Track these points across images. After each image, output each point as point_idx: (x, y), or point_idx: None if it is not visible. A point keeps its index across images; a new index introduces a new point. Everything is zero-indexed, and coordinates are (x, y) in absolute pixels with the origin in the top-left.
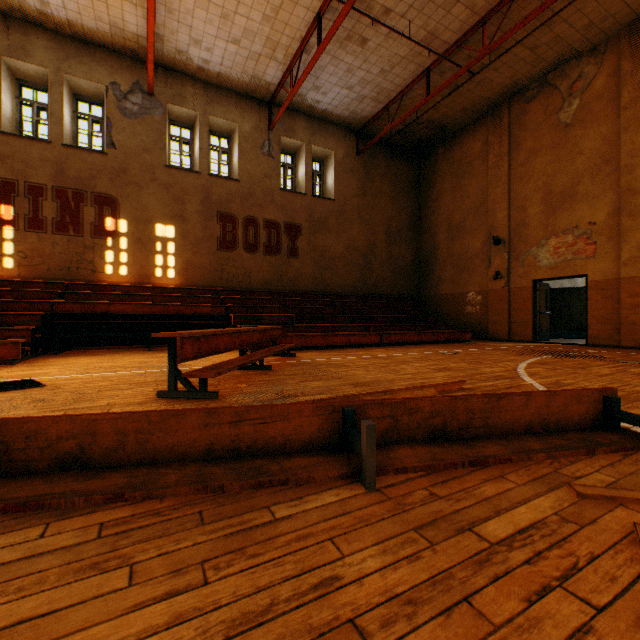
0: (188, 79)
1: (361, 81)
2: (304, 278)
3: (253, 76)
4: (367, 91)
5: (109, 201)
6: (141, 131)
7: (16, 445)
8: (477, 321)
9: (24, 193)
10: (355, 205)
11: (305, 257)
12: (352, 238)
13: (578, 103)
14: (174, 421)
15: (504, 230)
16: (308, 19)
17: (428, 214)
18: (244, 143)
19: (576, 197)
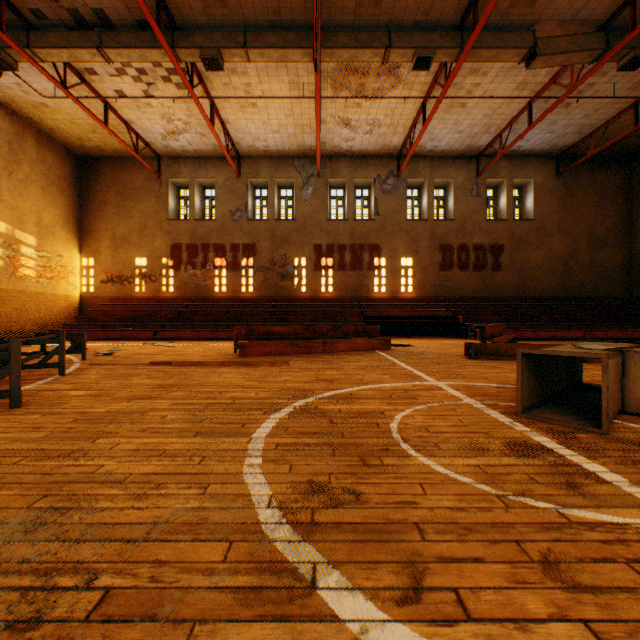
0: (420, 158)
1: (563, 126)
2: (505, 286)
3: (467, 145)
4: (569, 130)
5: (375, 248)
6: (392, 201)
7: (480, 349)
8: None
9: (336, 250)
10: (554, 220)
11: (506, 270)
12: (551, 249)
13: None
14: (520, 346)
15: None
16: (519, 107)
17: None
18: (457, 191)
19: None
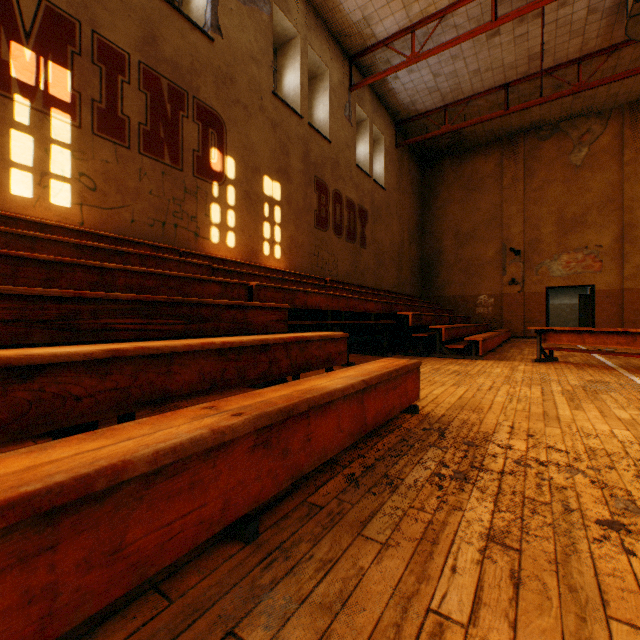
0: None
1: (452, 72)
2: (369, 272)
3: (366, 18)
4: (446, 85)
5: (214, 121)
6: (249, 26)
7: None
8: (489, 321)
9: (90, 53)
10: (394, 199)
11: (369, 248)
12: (393, 233)
13: (587, 151)
14: None
15: (520, 243)
16: None
17: (432, 220)
18: (333, 96)
19: (585, 224)
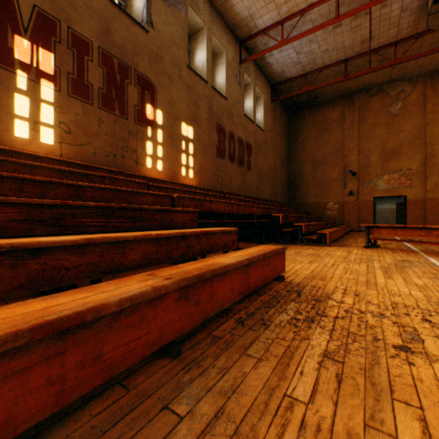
0: None
1: (309, 51)
2: (253, 187)
3: (251, 15)
4: (305, 60)
5: (148, 85)
6: (172, 22)
7: None
8: (335, 220)
9: (66, 41)
10: (270, 137)
11: (253, 171)
12: (269, 160)
13: (401, 105)
14: None
15: (355, 167)
16: None
17: (296, 151)
18: (228, 68)
19: (400, 154)
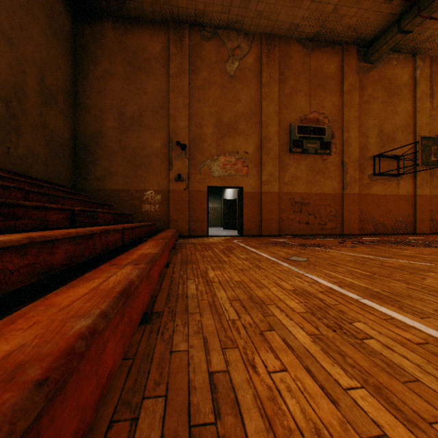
0: None
1: None
2: None
3: None
4: None
5: None
6: None
7: None
8: (157, 219)
9: None
10: None
11: None
12: None
13: (239, 65)
14: None
15: (186, 138)
16: None
17: (90, 91)
18: None
19: (237, 131)
